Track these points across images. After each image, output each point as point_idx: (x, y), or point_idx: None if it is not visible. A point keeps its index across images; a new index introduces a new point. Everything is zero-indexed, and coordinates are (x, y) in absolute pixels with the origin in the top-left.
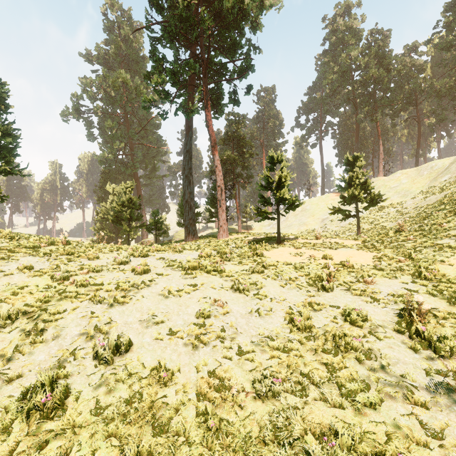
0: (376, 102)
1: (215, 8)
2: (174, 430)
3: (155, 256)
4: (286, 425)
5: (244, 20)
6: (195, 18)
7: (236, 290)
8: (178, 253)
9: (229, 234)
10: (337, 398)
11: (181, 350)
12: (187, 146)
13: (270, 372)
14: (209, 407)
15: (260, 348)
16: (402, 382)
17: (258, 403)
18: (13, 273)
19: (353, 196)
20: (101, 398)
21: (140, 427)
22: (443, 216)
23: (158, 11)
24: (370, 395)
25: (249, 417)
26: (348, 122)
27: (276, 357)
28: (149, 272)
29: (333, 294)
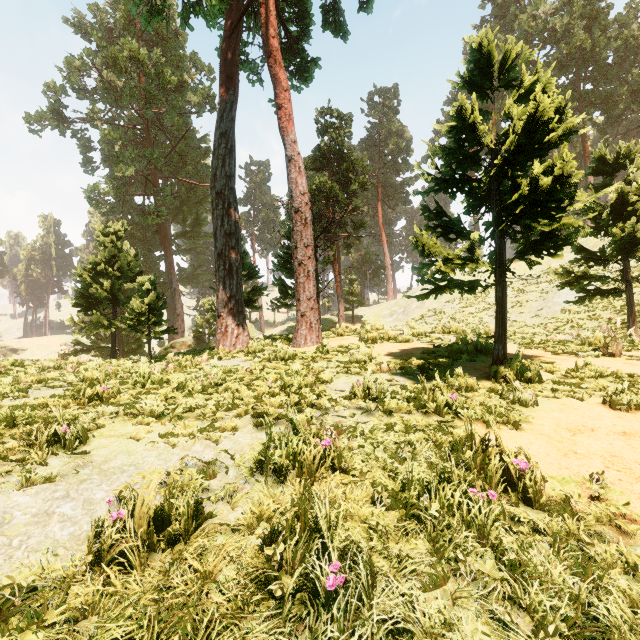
0: (584, 95)
1: None
2: None
3: None
4: None
5: None
6: None
7: None
8: (23, 466)
9: (322, 333)
10: None
11: None
12: (223, 122)
13: None
14: None
15: None
16: None
17: None
18: None
19: (629, 240)
20: None
21: None
22: None
23: None
24: None
25: None
26: None
27: None
28: None
29: None
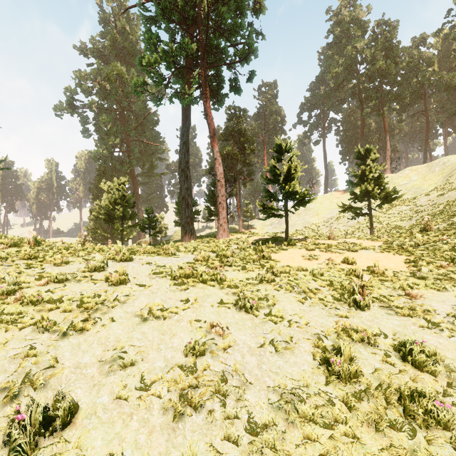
0: (383, 95)
1: None
2: None
3: (141, 259)
4: None
5: None
6: None
7: (240, 308)
8: (170, 256)
9: (229, 233)
10: None
11: (155, 422)
12: (184, 137)
13: None
14: None
15: (283, 415)
16: None
17: None
18: None
19: (366, 192)
20: None
21: None
22: None
23: None
24: None
25: None
26: (353, 119)
27: (312, 438)
28: (128, 282)
29: (371, 314)
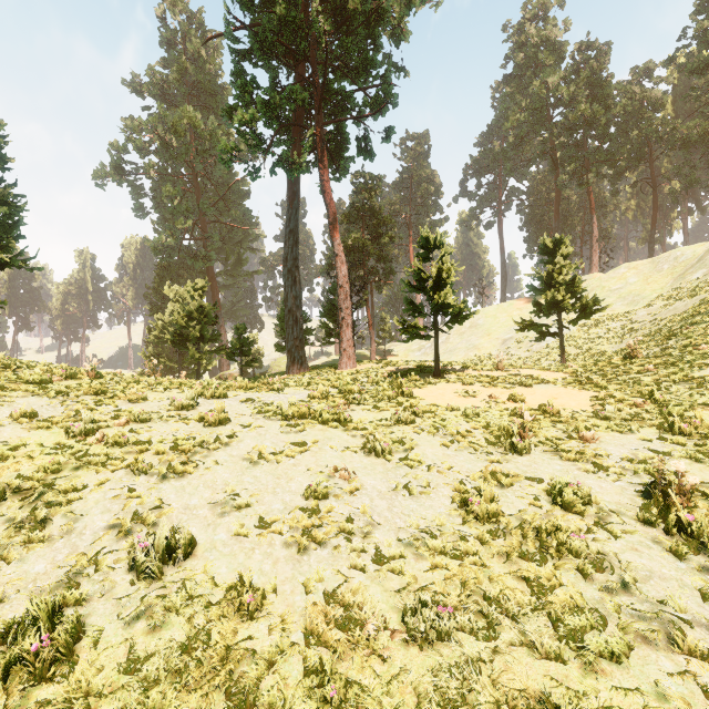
0: (588, 156)
1: (335, 5)
2: (264, 702)
3: (239, 396)
4: (464, 691)
5: (380, 23)
6: (303, 19)
7: (370, 452)
8: (276, 392)
9: (356, 362)
10: (551, 643)
11: (279, 555)
12: (291, 223)
13: (431, 593)
14: (326, 657)
15: (413, 550)
16: (664, 613)
17: (413, 651)
18: (3, 423)
19: (554, 302)
20: (138, 641)
21: (205, 695)
22: (701, 334)
23: (244, 7)
24: (609, 638)
25: (397, 677)
26: (543, 189)
27: (440, 566)
28: (227, 422)
29: (530, 459)
